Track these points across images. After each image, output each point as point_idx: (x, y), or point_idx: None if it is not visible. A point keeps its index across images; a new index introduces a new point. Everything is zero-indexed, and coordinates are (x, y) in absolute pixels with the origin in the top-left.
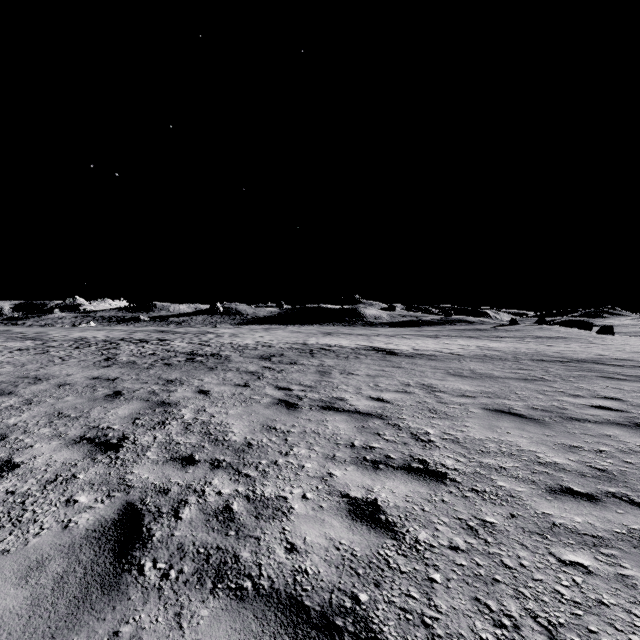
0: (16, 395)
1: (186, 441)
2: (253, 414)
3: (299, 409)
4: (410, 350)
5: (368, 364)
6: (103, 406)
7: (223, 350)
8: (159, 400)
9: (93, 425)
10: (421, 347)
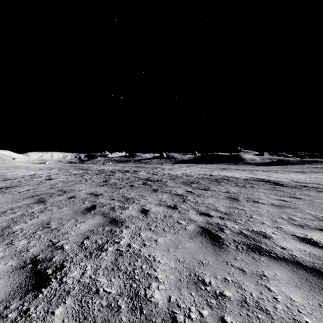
0: (44, 203)
1: (106, 289)
2: (179, 247)
3: (224, 246)
4: (291, 182)
5: (265, 193)
6: (76, 219)
7: (163, 178)
8: (113, 217)
9: (54, 241)
10: (298, 180)
